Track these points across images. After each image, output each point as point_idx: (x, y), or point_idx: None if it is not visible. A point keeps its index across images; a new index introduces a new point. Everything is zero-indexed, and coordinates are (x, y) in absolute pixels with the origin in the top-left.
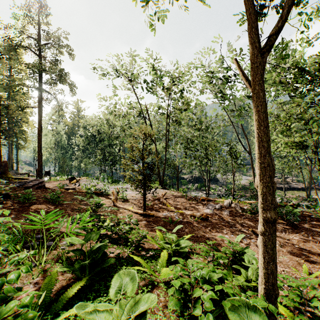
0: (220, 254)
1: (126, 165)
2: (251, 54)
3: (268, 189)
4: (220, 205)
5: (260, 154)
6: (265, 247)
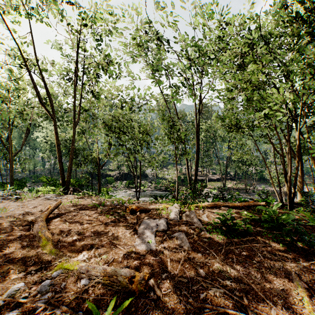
0: None
1: None
2: None
3: None
4: (165, 221)
5: None
6: None
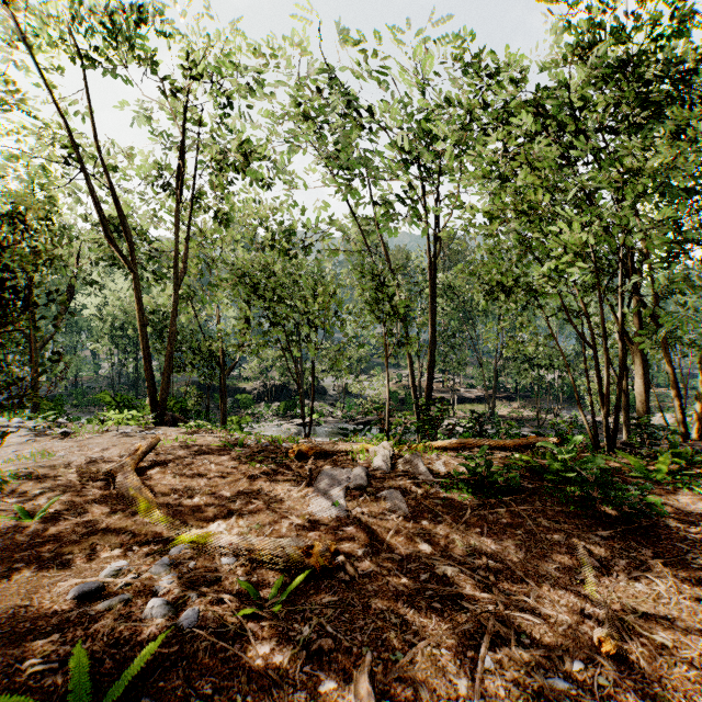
0: None
1: None
2: None
3: None
4: (364, 472)
5: None
6: None
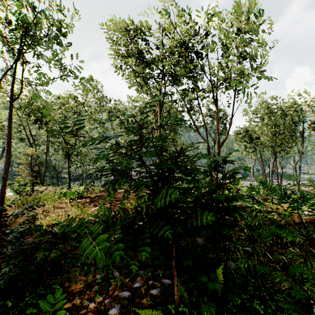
0: (65, 191)
1: (22, 172)
2: (67, 157)
3: (69, 177)
4: None
5: (68, 172)
6: (68, 185)
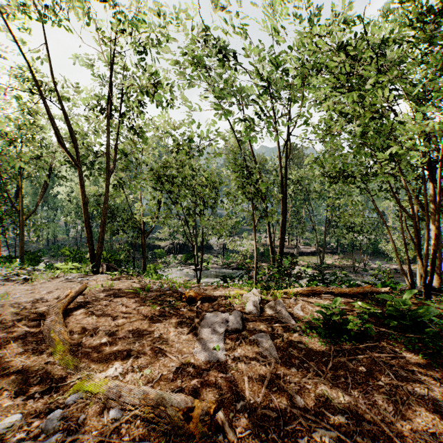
0: None
1: None
2: None
3: None
4: (239, 316)
5: None
6: None
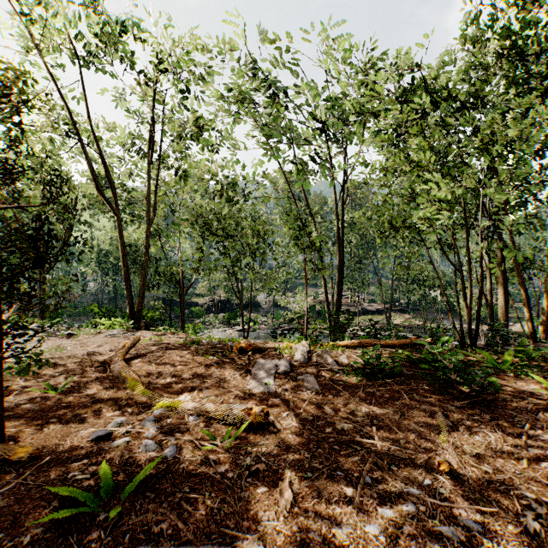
0: None
1: None
2: None
3: None
4: (288, 362)
5: None
6: None
